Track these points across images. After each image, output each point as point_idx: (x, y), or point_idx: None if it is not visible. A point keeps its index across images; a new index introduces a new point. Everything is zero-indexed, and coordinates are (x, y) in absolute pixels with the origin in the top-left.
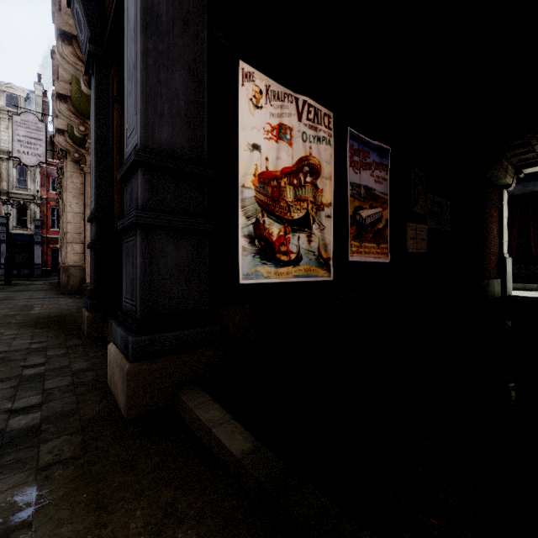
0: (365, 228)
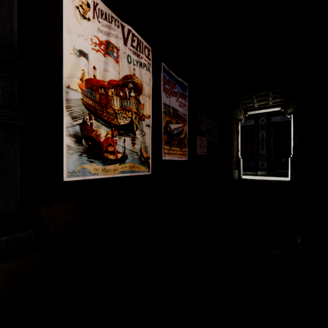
0: (173, 136)
